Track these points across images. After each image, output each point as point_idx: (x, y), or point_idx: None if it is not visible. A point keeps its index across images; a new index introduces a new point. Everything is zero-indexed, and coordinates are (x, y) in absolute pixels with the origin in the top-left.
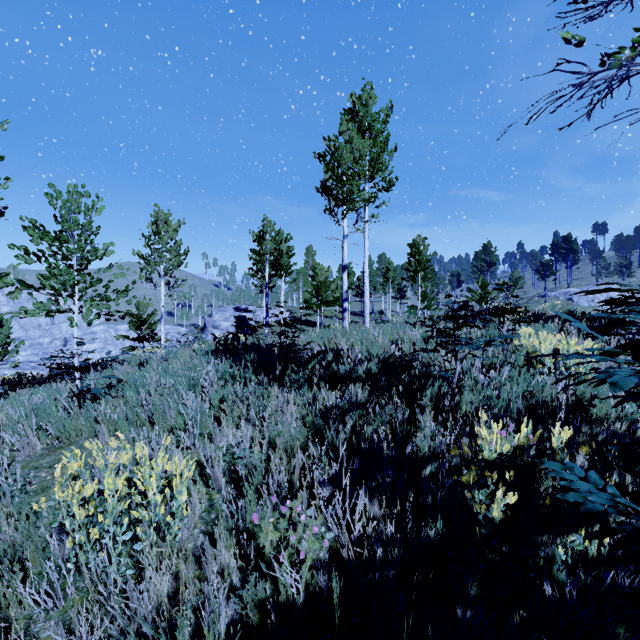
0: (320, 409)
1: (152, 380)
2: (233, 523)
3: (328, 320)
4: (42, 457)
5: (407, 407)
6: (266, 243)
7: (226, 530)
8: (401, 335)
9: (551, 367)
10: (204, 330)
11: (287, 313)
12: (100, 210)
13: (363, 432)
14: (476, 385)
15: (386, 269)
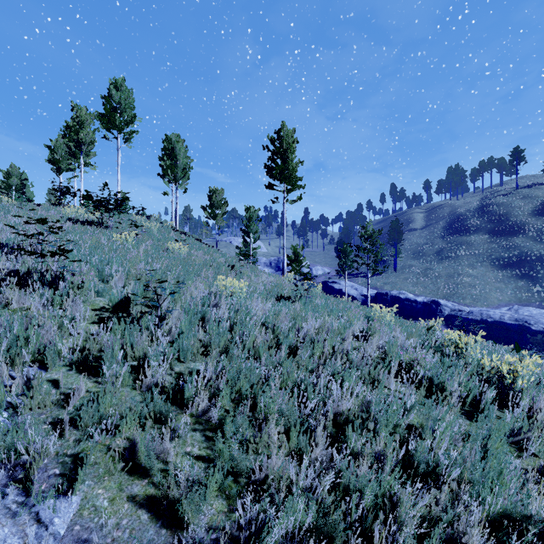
0: None
1: None
2: None
3: None
4: None
5: None
6: (14, 179)
7: None
8: None
9: None
10: None
11: None
12: None
13: None
14: None
15: None
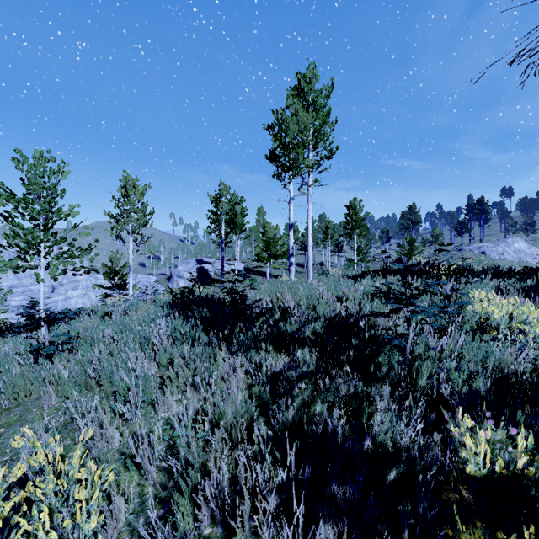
0: (267, 373)
1: (106, 336)
2: None
3: (276, 270)
4: None
5: (358, 376)
6: (222, 205)
7: None
8: (346, 293)
9: (507, 333)
10: (170, 279)
11: (241, 264)
12: (65, 174)
13: (313, 408)
14: (426, 349)
15: (326, 227)
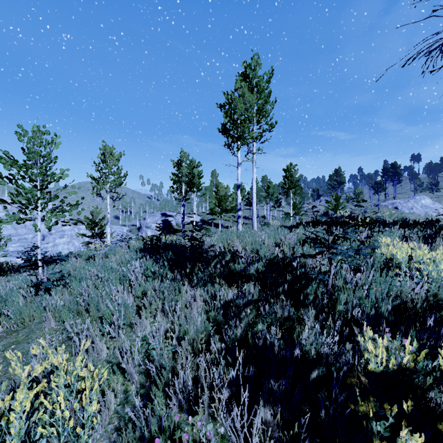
0: (220, 302)
1: (92, 274)
2: (138, 433)
3: (227, 222)
4: (0, 339)
5: (291, 303)
6: (183, 168)
7: (132, 439)
8: (282, 240)
9: (407, 270)
10: (140, 229)
11: (198, 217)
12: (57, 144)
13: (256, 327)
14: (345, 283)
15: (267, 186)
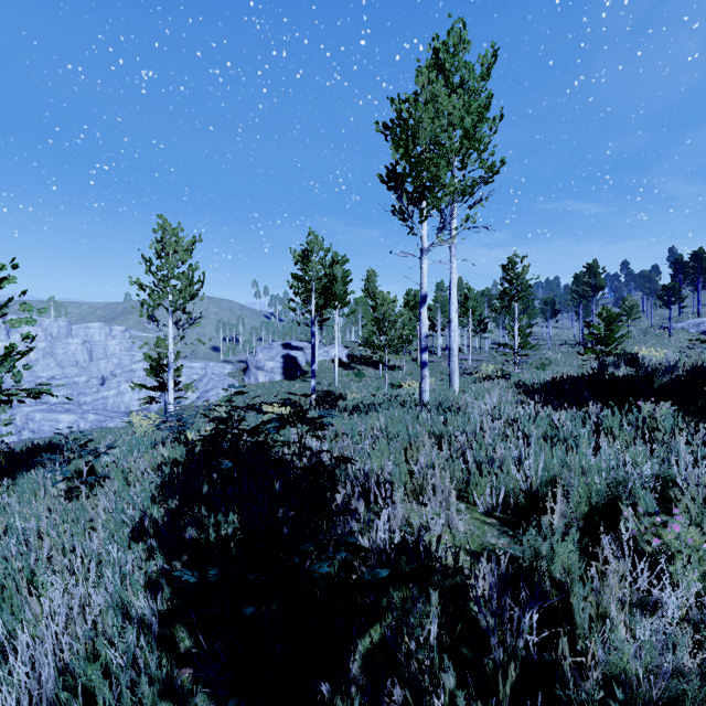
0: None
1: None
2: None
3: (392, 358)
4: None
5: None
6: (311, 266)
7: None
8: (671, 539)
9: None
10: (246, 371)
11: (344, 350)
12: None
13: None
14: None
15: (464, 297)
